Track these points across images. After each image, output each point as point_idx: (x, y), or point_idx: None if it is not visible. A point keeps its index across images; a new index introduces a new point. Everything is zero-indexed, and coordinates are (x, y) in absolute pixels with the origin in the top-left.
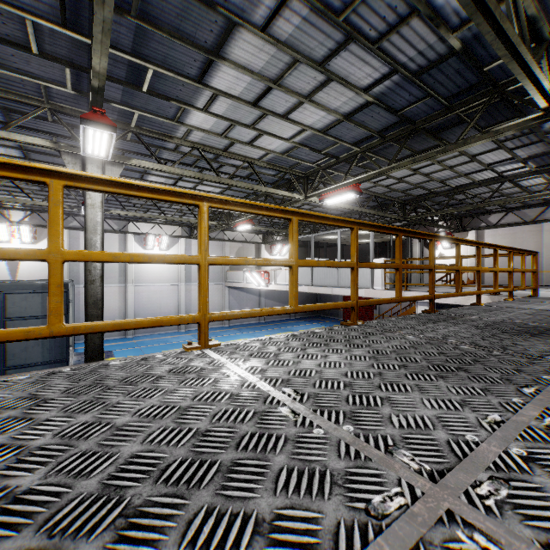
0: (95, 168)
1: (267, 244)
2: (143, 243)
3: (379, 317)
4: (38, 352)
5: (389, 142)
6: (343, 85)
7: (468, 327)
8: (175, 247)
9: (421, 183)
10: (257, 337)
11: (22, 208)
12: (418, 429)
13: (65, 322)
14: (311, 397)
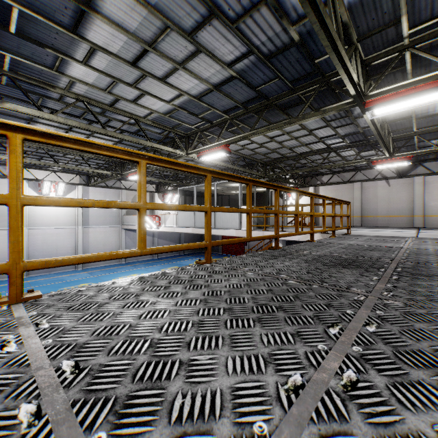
0: None
1: (160, 193)
2: (38, 189)
3: (248, 251)
4: None
5: (251, 113)
6: (210, 57)
7: (300, 262)
8: (73, 193)
9: (276, 149)
10: (150, 271)
11: None
12: (200, 420)
13: None
14: (90, 374)
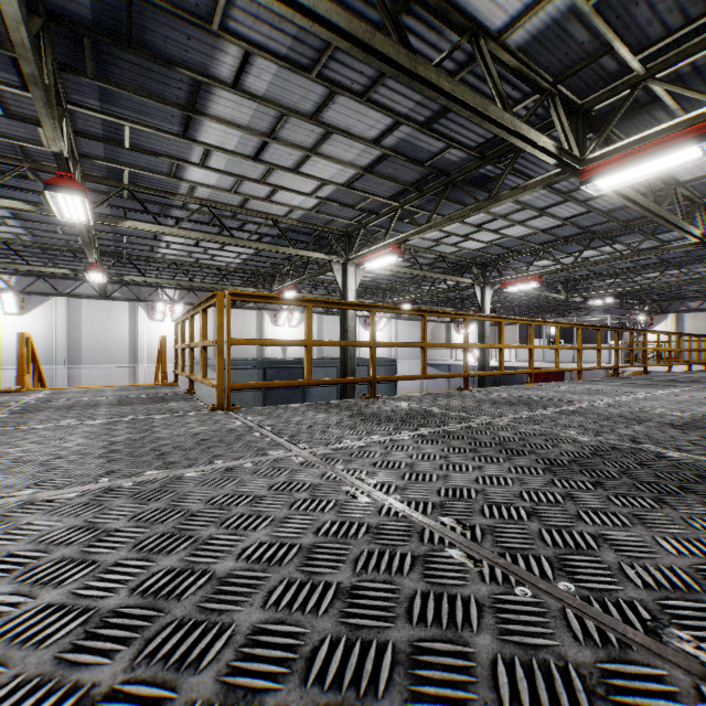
0: (488, 292)
1: (455, 323)
2: (364, 325)
3: None
4: None
5: (647, 270)
6: None
7: None
8: (386, 327)
9: (646, 283)
10: None
11: None
12: None
13: (394, 387)
14: None
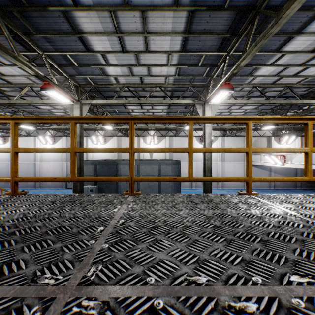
0: (208, 108)
1: (276, 136)
2: (199, 141)
3: None
4: (170, 190)
5: None
6: None
7: None
8: (216, 142)
9: None
10: None
11: (153, 129)
12: None
13: None
14: None
